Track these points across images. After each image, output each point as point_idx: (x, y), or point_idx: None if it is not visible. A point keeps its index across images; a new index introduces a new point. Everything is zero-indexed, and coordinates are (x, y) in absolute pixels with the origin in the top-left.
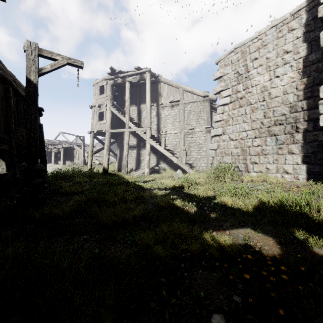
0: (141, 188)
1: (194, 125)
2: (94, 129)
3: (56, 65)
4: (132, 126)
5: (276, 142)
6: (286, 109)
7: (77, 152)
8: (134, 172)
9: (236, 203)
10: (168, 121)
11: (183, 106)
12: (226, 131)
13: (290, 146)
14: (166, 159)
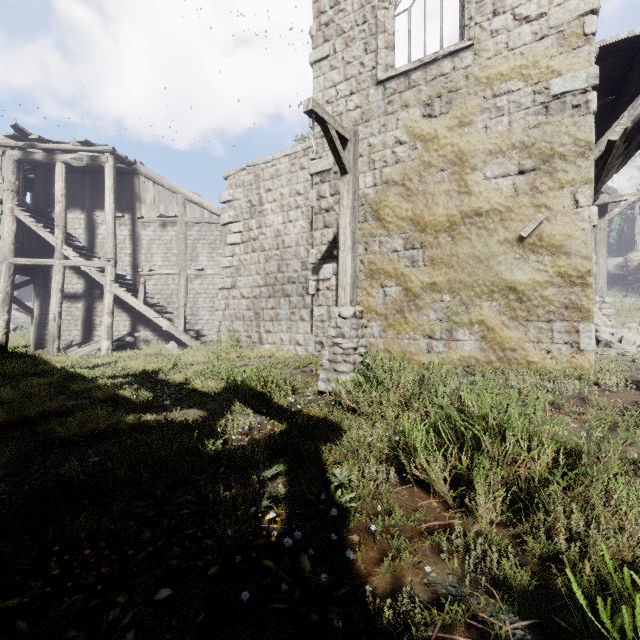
0: (78, 378)
1: (204, 263)
2: None
3: None
4: (73, 255)
5: (290, 305)
6: (299, 265)
7: None
8: (77, 348)
9: (207, 386)
10: (155, 252)
11: (185, 228)
12: (237, 284)
13: (302, 311)
14: (151, 322)
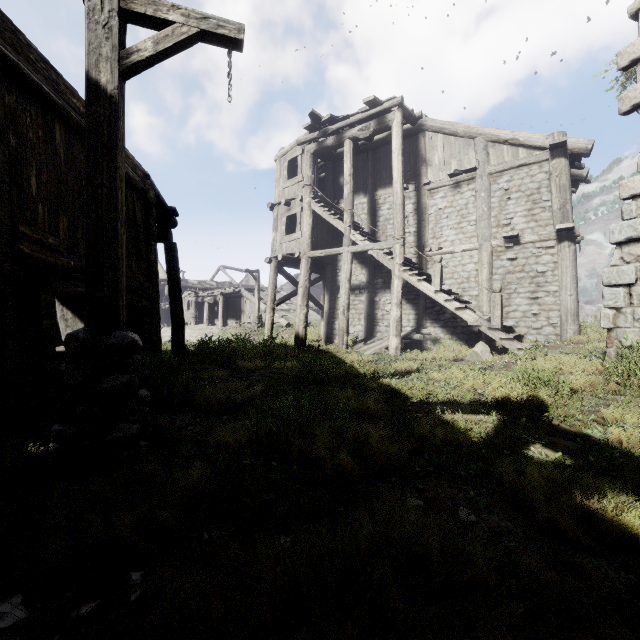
0: (398, 398)
1: (518, 226)
2: (278, 253)
3: (169, 39)
4: (360, 239)
5: None
6: None
7: (248, 303)
8: (363, 345)
9: None
10: (445, 224)
11: (487, 181)
12: None
13: None
14: (440, 316)
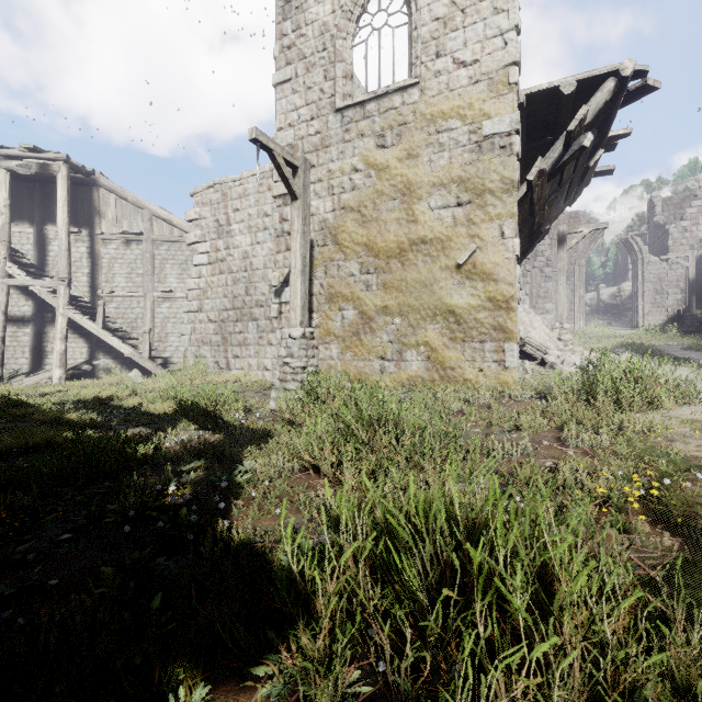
0: (21, 405)
1: (173, 285)
2: None
3: None
4: (18, 274)
5: (258, 329)
6: (267, 288)
7: None
8: (24, 378)
9: (160, 408)
10: (117, 272)
11: (151, 246)
12: (204, 307)
13: (270, 335)
14: (112, 349)
